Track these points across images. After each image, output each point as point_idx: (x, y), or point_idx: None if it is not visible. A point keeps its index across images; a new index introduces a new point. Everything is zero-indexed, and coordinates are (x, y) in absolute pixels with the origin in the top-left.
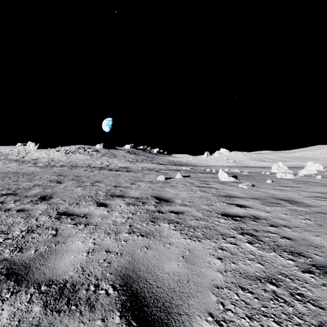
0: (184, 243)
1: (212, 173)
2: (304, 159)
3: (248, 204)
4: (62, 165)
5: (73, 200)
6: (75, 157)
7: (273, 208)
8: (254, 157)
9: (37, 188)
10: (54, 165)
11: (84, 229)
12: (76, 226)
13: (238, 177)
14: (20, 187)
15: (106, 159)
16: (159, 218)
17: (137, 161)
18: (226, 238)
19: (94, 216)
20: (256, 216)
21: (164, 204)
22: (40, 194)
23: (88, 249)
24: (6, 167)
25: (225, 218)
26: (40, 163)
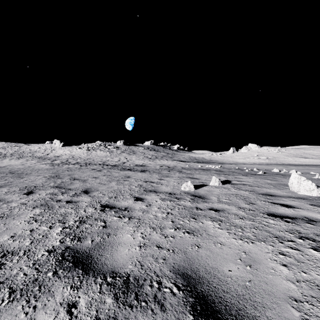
0: None
1: (260, 175)
2: None
3: None
4: (76, 163)
5: None
6: (95, 154)
7: None
8: (291, 153)
9: None
10: (69, 162)
11: None
12: None
13: None
14: None
15: (124, 155)
16: None
17: (156, 157)
18: None
19: None
20: None
21: None
22: None
23: None
24: (19, 165)
25: None
26: (59, 160)
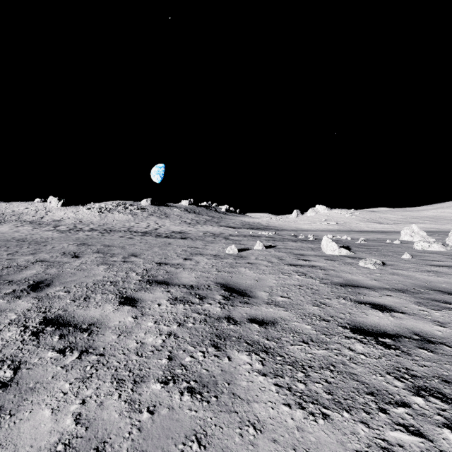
0: (290, 427)
1: (309, 241)
2: (440, 219)
3: (391, 302)
4: (91, 229)
5: (83, 290)
6: (113, 218)
7: (446, 314)
8: (365, 217)
9: (37, 267)
10: (81, 228)
11: (74, 367)
12: (62, 357)
13: (352, 248)
14: (12, 264)
15: (154, 220)
16: (228, 338)
17: (197, 222)
18: (388, 409)
19: (107, 328)
20: (423, 335)
21: (238, 301)
22: (35, 278)
23: (57, 440)
24: (13, 232)
25: (362, 339)
26: (62, 225)
